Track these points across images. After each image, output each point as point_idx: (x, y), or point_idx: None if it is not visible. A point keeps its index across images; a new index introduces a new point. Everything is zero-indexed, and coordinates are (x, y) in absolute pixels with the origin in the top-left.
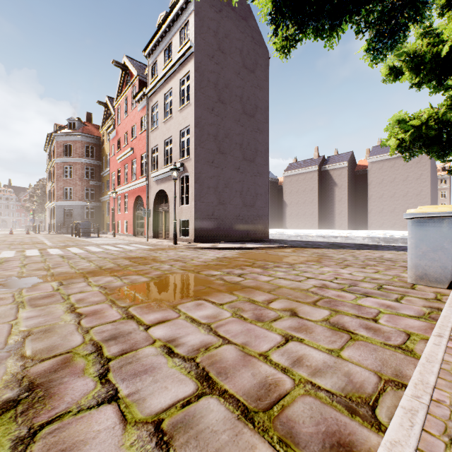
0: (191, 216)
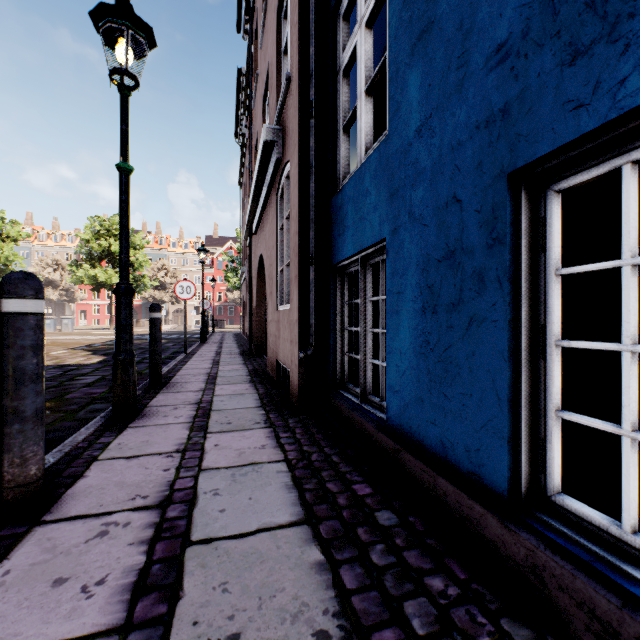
0: None
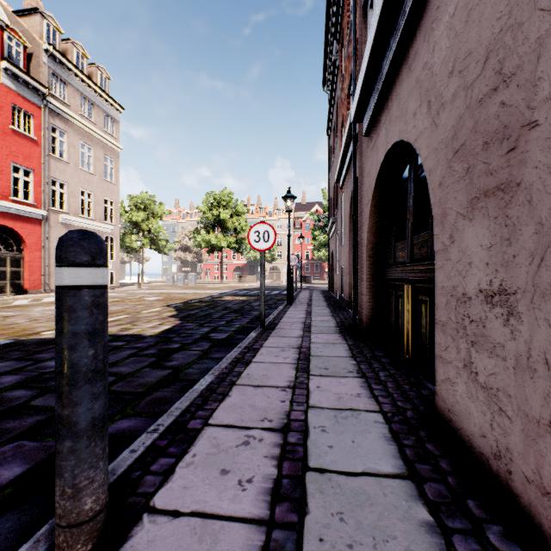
0: (117, 269)
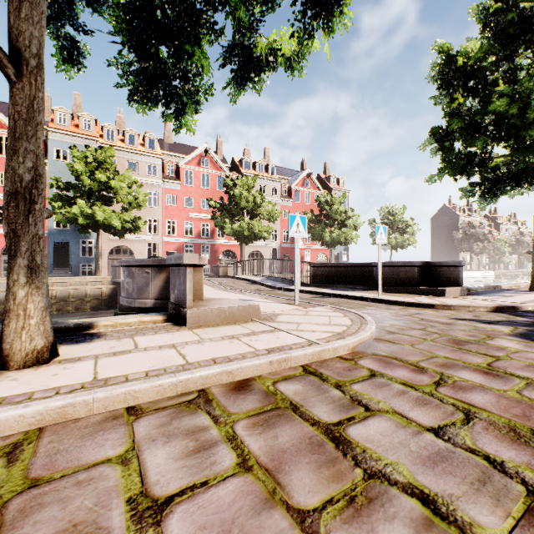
0: None
